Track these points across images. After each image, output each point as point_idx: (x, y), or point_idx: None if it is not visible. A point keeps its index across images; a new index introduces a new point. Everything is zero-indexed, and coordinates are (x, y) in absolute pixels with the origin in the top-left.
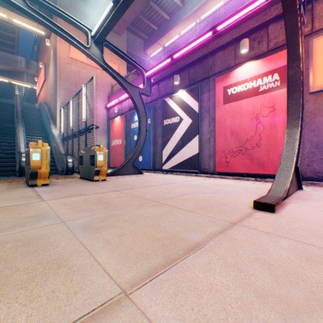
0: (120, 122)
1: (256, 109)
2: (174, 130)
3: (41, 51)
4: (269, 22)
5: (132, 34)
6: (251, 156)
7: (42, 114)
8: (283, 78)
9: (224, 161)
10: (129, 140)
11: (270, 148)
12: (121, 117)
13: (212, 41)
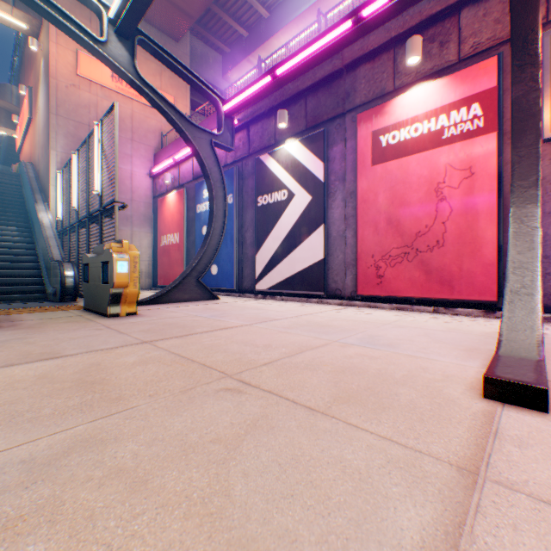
0: (177, 202)
1: (436, 174)
2: (278, 217)
3: (25, 65)
4: (462, 4)
5: (201, 42)
6: (427, 264)
7: (22, 184)
8: (491, 113)
9: (374, 274)
10: (193, 235)
11: (465, 249)
12: (179, 193)
13: (351, 39)
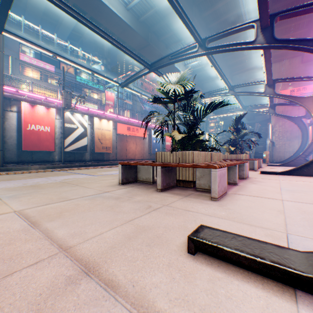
0: (310, 130)
1: None
2: None
3: None
4: None
5: None
6: None
7: (266, 131)
8: None
9: None
10: None
11: None
12: (310, 127)
13: None
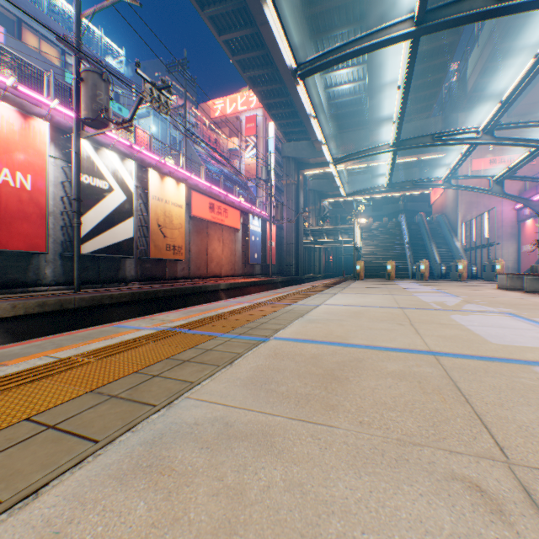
0: (531, 226)
1: None
2: None
3: (434, 159)
4: None
5: None
6: None
7: (440, 227)
8: None
9: None
10: None
11: None
12: (533, 220)
13: None
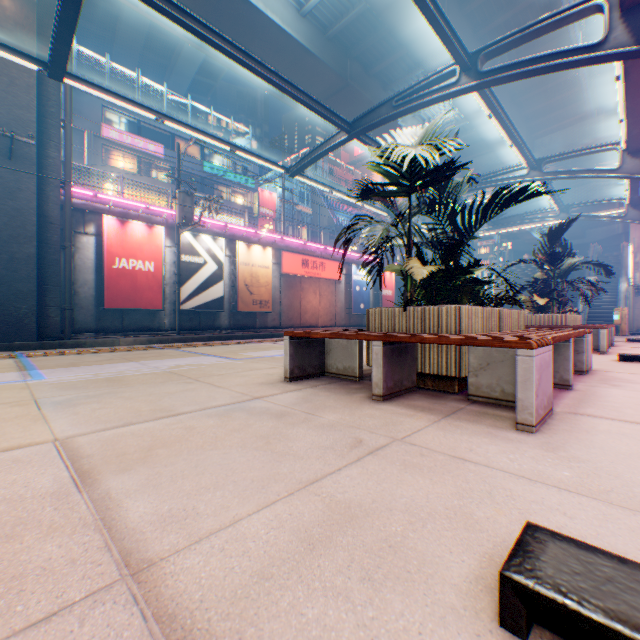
0: None
1: None
2: None
3: None
4: None
5: None
6: None
7: (618, 261)
8: None
9: None
10: None
11: None
12: None
13: None
